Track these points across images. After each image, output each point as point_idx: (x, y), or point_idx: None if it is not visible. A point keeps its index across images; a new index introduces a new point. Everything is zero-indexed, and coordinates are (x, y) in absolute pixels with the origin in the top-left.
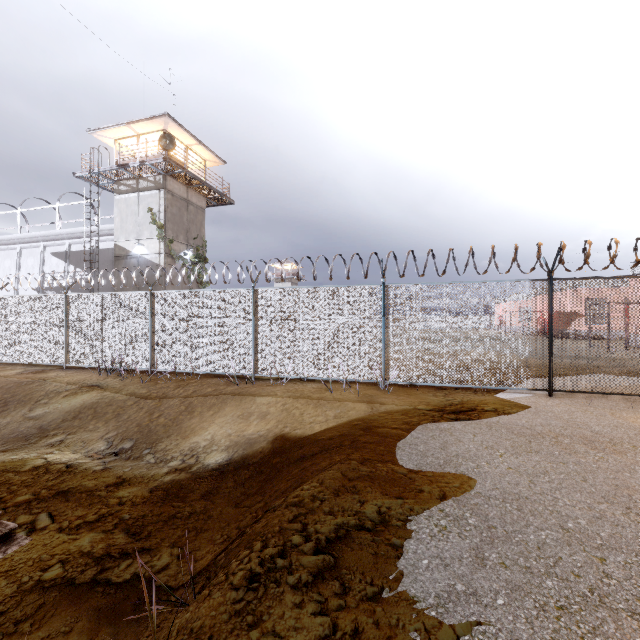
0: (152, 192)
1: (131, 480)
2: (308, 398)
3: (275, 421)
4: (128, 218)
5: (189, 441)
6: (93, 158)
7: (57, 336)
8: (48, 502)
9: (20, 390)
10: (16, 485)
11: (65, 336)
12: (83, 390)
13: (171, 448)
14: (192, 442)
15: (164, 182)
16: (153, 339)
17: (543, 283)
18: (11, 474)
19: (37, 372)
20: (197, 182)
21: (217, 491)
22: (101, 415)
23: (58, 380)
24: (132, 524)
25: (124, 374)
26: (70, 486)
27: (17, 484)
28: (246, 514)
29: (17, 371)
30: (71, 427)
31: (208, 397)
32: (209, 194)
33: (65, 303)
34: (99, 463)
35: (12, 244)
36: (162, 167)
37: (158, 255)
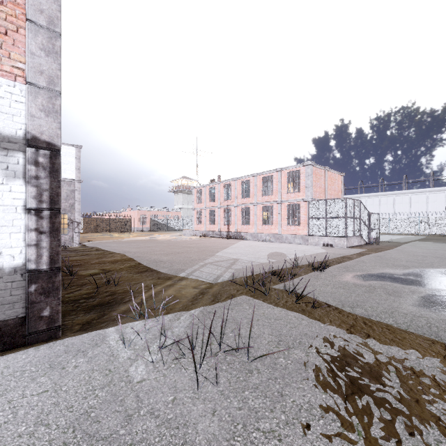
0: None
1: None
2: None
3: None
4: None
5: None
6: None
7: None
8: None
9: None
10: None
11: None
12: None
13: None
14: None
15: None
16: None
17: (85, 218)
18: None
19: None
20: None
21: None
22: None
23: None
24: None
25: None
26: None
27: None
28: None
29: None
30: None
31: None
32: None
33: None
34: None
35: None
36: None
37: None
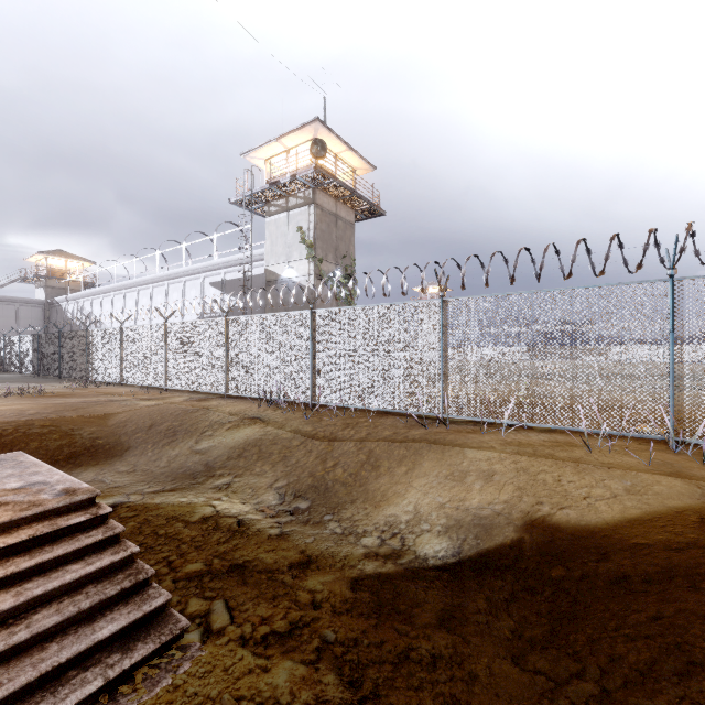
0: (301, 209)
1: (319, 560)
2: (553, 458)
3: (512, 492)
4: (278, 240)
5: (383, 507)
6: (246, 181)
7: (218, 363)
8: (222, 580)
9: (187, 419)
10: (186, 543)
11: (225, 363)
12: (245, 423)
13: (360, 514)
14: (387, 509)
15: (313, 196)
16: (314, 366)
17: None
18: (180, 524)
19: (201, 400)
20: (347, 192)
21: (463, 615)
22: (266, 455)
23: (220, 410)
24: (342, 656)
25: (285, 406)
26: (245, 556)
27: (187, 541)
28: (559, 700)
29: (184, 398)
30: (237, 467)
31: (393, 443)
32: (358, 206)
33: (225, 327)
34: (273, 523)
35: (179, 277)
36: (312, 179)
37: (307, 277)
